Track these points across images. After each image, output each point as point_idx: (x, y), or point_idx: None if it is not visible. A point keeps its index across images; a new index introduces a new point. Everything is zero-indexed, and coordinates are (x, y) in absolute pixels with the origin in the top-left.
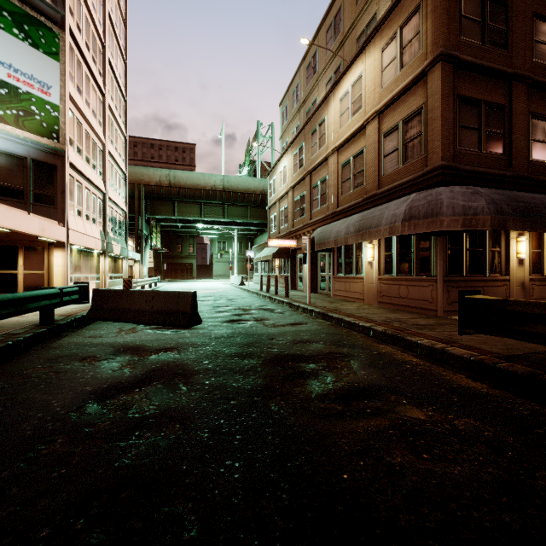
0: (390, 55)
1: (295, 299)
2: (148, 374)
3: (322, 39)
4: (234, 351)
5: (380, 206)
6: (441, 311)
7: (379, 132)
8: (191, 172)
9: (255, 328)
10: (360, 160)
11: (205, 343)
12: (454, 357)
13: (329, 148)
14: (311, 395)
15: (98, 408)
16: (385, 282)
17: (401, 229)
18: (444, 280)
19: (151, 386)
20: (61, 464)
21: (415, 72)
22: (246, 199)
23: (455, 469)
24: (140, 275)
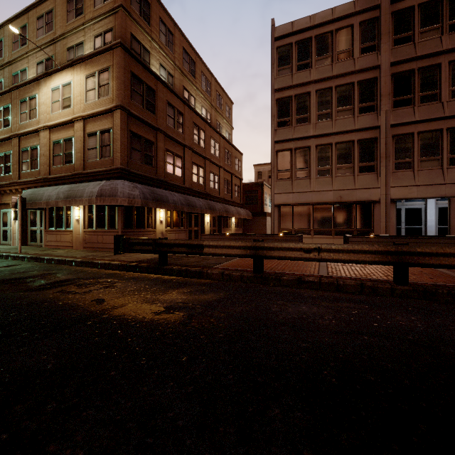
0: (92, 84)
1: (2, 251)
2: None
3: (33, 21)
4: None
5: (84, 184)
6: None
7: (84, 131)
8: None
9: None
10: (70, 144)
11: None
12: (113, 265)
13: (41, 124)
14: (32, 286)
15: None
16: (88, 234)
17: (96, 201)
18: (122, 231)
19: None
20: None
21: (107, 107)
22: None
23: (92, 287)
24: None
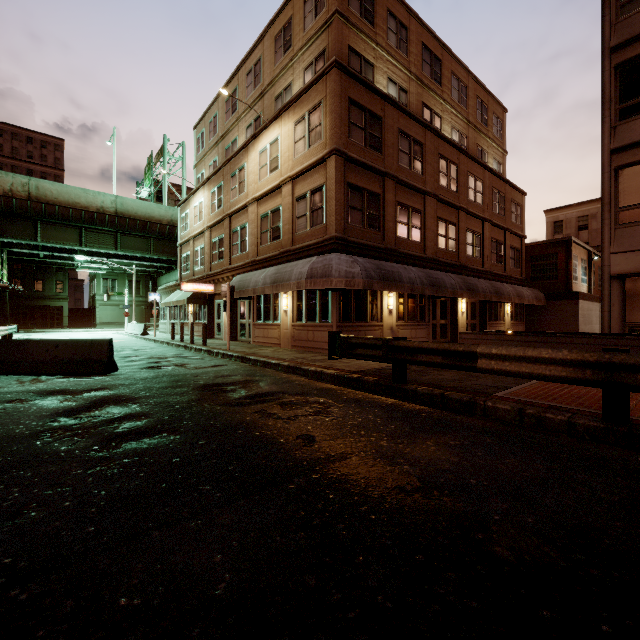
0: (301, 131)
1: (214, 347)
2: (95, 403)
3: (243, 80)
4: (164, 385)
5: (292, 263)
6: None
7: (292, 195)
8: (65, 185)
9: (178, 370)
10: (277, 216)
11: (133, 383)
12: (327, 375)
13: (249, 197)
14: (231, 399)
15: (71, 419)
16: (297, 328)
17: (305, 284)
18: (337, 325)
19: (104, 407)
20: (76, 436)
21: (319, 156)
22: (148, 228)
23: (299, 410)
24: None
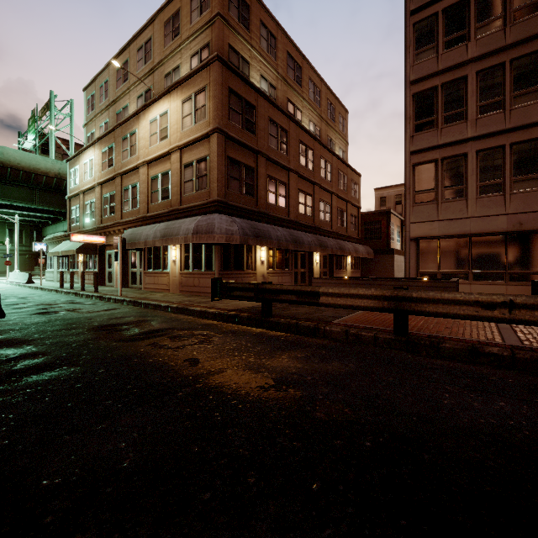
0: (188, 109)
1: (106, 293)
2: None
3: (134, 54)
4: (58, 328)
5: (180, 220)
6: None
7: (180, 162)
8: None
9: (71, 315)
10: (167, 179)
11: (24, 327)
12: (210, 313)
13: (140, 160)
14: (126, 336)
15: None
16: (184, 276)
17: (192, 239)
18: (219, 273)
19: None
20: None
21: (203, 132)
22: (32, 180)
23: (186, 341)
24: None
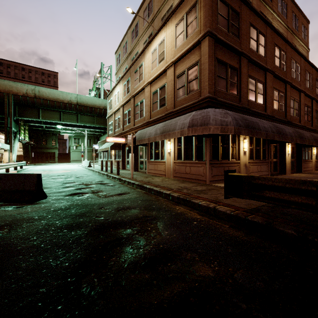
0: (180, 29)
1: (123, 176)
2: None
3: (141, 16)
4: (65, 222)
5: (175, 118)
6: (208, 181)
7: (174, 74)
8: (52, 90)
9: (90, 199)
10: (163, 91)
11: (41, 217)
12: (221, 212)
13: (145, 82)
14: (124, 265)
15: None
16: (177, 164)
17: (187, 132)
18: (209, 163)
19: None
20: None
21: (194, 41)
22: (93, 111)
23: None
24: (9, 161)
